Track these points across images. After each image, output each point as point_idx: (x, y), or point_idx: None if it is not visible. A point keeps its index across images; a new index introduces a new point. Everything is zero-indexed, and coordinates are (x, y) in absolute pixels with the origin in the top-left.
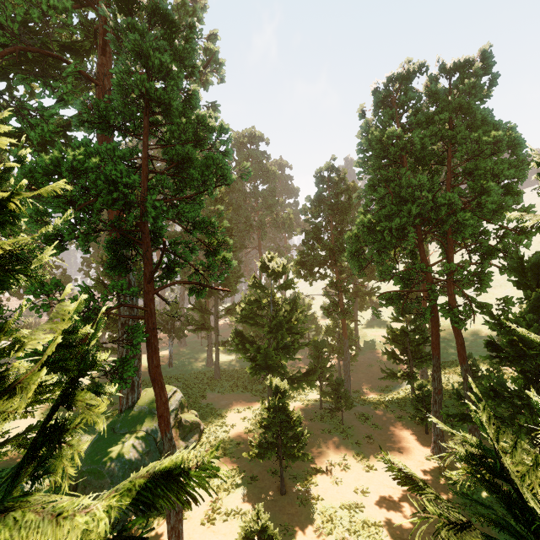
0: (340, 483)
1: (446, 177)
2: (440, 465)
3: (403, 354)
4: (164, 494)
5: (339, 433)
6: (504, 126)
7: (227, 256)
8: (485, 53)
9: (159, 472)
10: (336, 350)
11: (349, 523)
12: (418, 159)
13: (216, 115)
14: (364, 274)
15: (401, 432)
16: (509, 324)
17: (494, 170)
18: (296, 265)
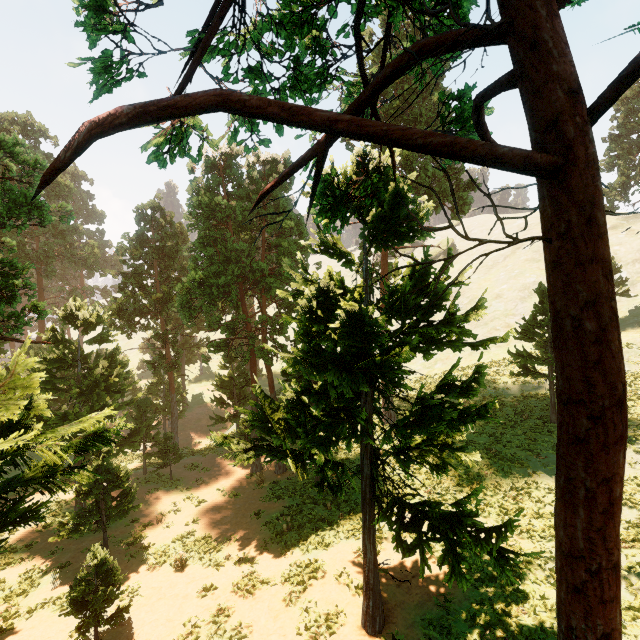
0: (172, 526)
1: (262, 245)
2: (257, 477)
3: (230, 399)
4: (92, 445)
5: (168, 487)
6: (296, 218)
7: (40, 304)
8: (286, 158)
9: (89, 435)
10: (161, 409)
11: (182, 548)
12: (241, 225)
13: (23, 141)
14: (194, 324)
15: (228, 466)
16: (266, 345)
17: (289, 249)
18: (111, 314)
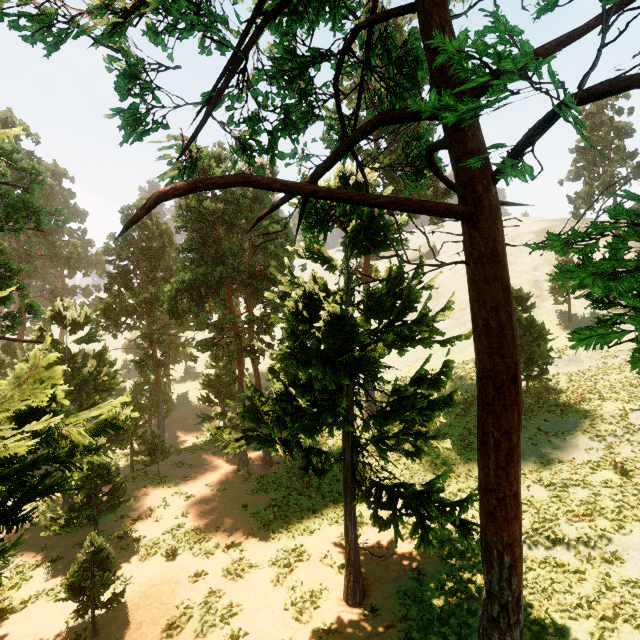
0: (161, 519)
1: (249, 247)
2: (244, 471)
3: (217, 397)
4: (104, 431)
5: (156, 484)
6: (282, 221)
7: (35, 305)
8: None
9: (100, 422)
10: (147, 408)
11: (173, 539)
12: (228, 228)
13: (20, 148)
14: (182, 324)
15: (215, 463)
16: (256, 343)
17: (276, 251)
18: (97, 314)
